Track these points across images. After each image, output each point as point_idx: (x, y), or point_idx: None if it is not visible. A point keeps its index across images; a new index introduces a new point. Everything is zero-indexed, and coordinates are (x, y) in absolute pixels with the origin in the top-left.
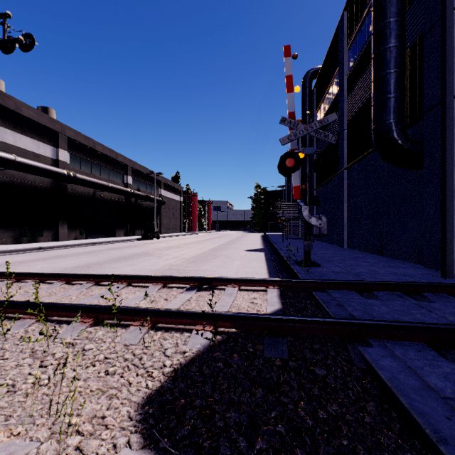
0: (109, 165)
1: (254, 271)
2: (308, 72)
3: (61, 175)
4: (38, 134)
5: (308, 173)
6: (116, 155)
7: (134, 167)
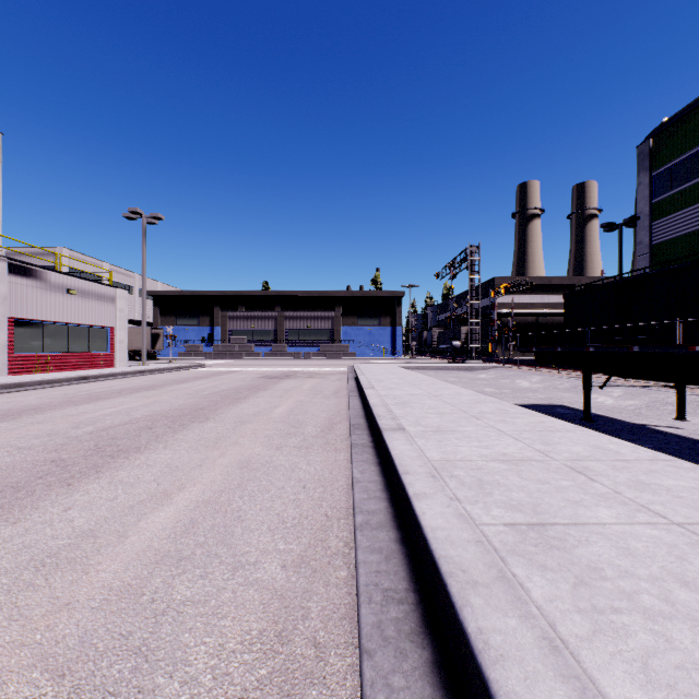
0: None
1: None
2: None
3: None
4: (561, 291)
5: None
6: None
7: None
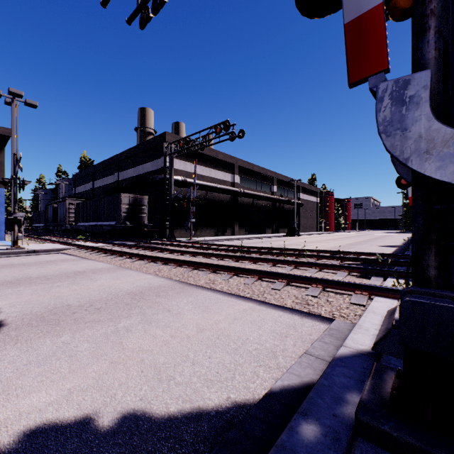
0: (261, 179)
1: None
2: None
3: (236, 193)
4: (224, 168)
5: None
6: (266, 171)
7: (278, 178)
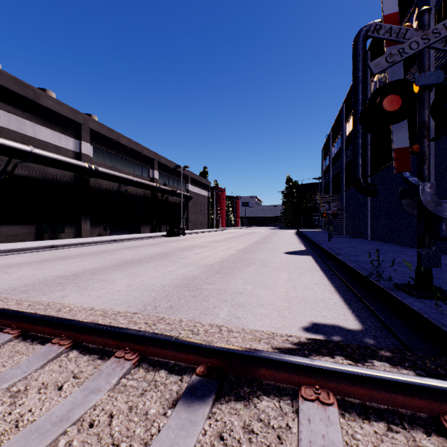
0: (134, 159)
1: (319, 299)
2: (362, 30)
3: (82, 168)
4: (59, 126)
5: (428, 120)
6: (141, 148)
7: (160, 161)
